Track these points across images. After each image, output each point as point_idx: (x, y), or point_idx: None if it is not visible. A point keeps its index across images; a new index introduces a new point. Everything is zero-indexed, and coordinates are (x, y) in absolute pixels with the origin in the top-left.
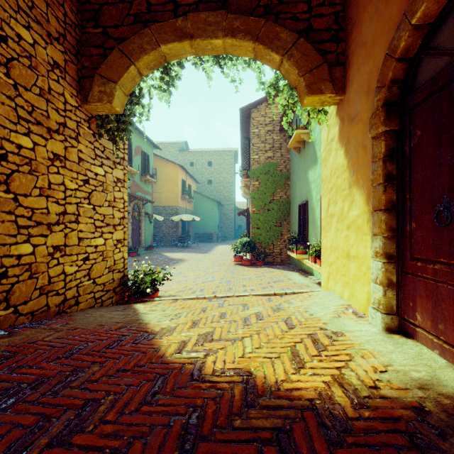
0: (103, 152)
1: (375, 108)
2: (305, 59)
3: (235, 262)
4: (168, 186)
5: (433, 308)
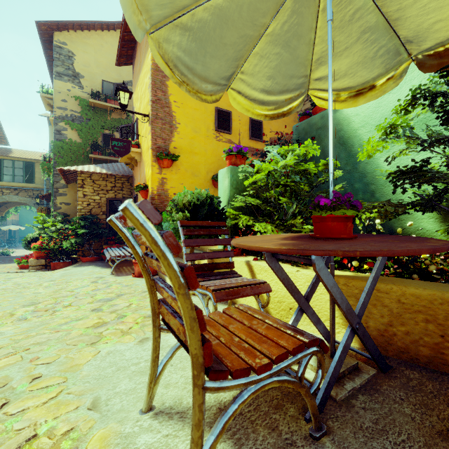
0: None
1: None
2: None
3: None
4: None
5: None
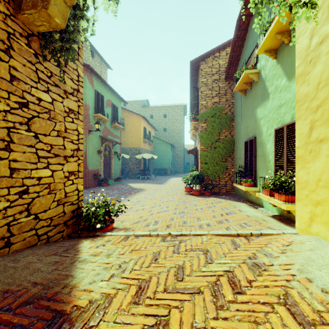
0: (49, 77)
1: None
2: None
3: (186, 192)
4: (133, 132)
5: None
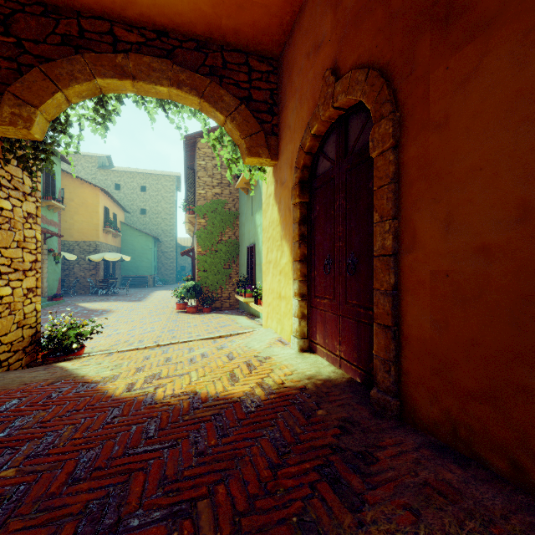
0: (10, 181)
1: (295, 183)
2: (246, 125)
3: (178, 310)
4: (83, 215)
5: (324, 329)
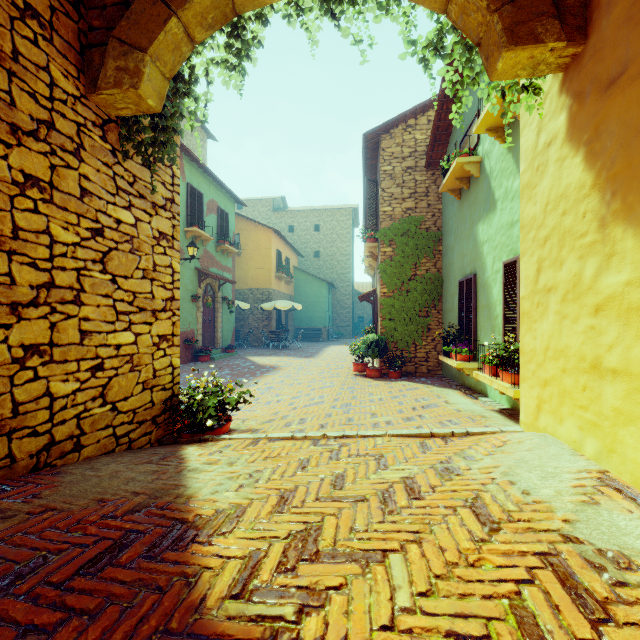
0: (132, 184)
1: None
2: None
3: (356, 372)
4: (257, 260)
5: None
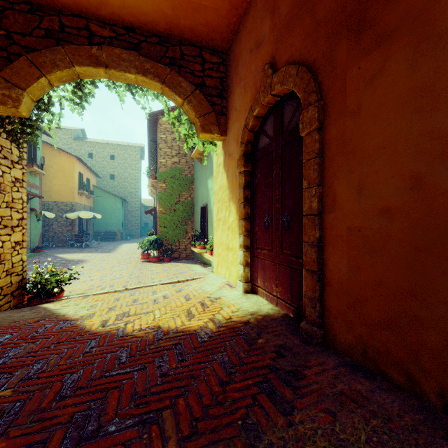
0: (0, 151)
1: (240, 155)
2: (200, 106)
3: (143, 260)
4: (61, 179)
5: (264, 274)
